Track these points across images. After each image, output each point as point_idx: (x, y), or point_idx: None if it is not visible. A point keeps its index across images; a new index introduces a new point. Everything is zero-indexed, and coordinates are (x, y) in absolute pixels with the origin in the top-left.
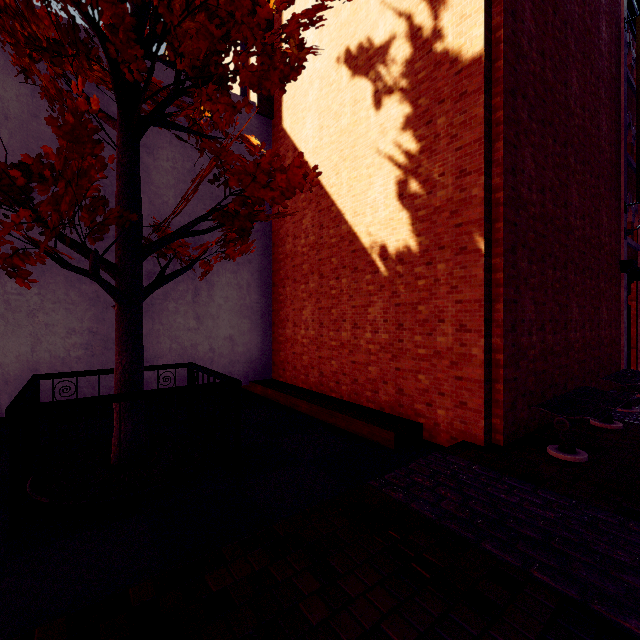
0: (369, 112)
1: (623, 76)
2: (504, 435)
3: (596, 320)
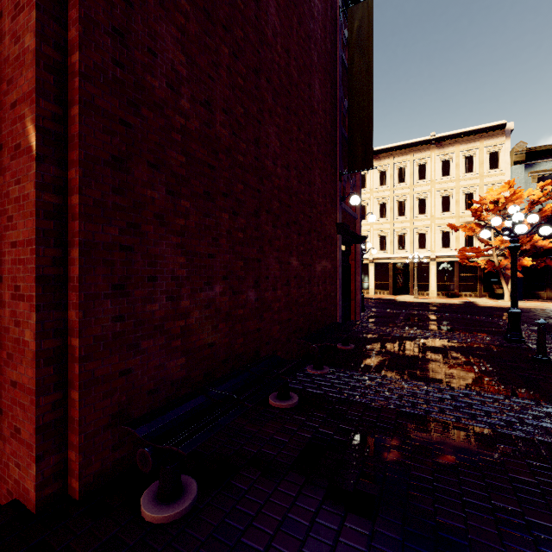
0: None
1: (339, 58)
2: (83, 479)
3: (307, 277)
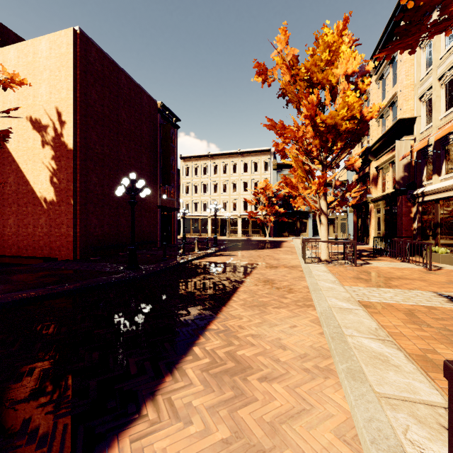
0: (40, 147)
1: (159, 142)
2: (80, 256)
3: (139, 225)
